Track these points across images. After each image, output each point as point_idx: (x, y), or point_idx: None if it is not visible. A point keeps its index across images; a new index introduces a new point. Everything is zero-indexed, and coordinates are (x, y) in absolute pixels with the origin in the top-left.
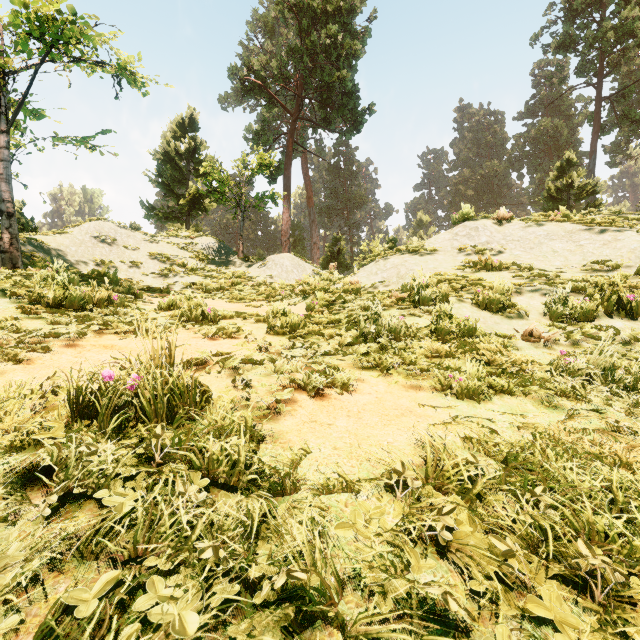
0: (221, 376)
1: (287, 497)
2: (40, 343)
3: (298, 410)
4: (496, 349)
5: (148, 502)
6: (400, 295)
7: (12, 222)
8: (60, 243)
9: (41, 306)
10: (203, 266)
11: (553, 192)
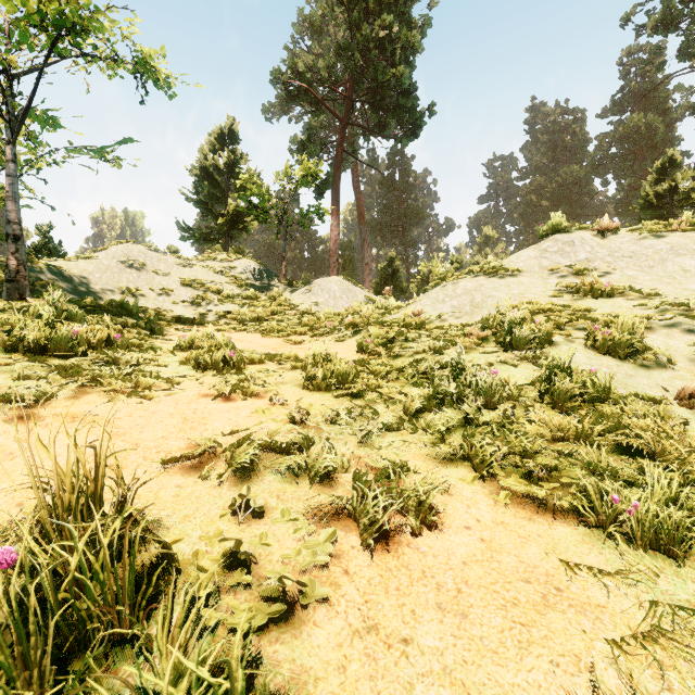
0: (220, 484)
1: None
2: None
3: (342, 586)
4: (658, 429)
5: None
6: (482, 332)
7: (19, 246)
8: (83, 269)
9: (18, 352)
10: (240, 292)
11: (652, 198)
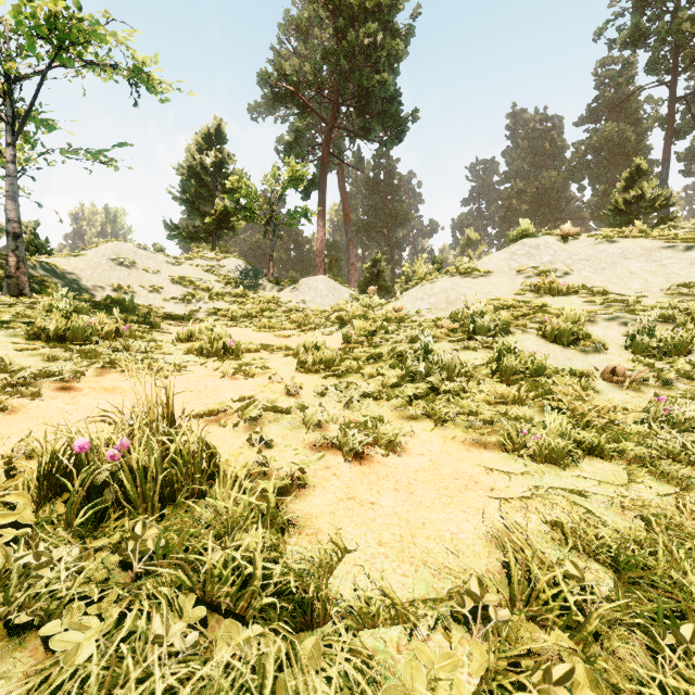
0: (238, 430)
1: (313, 632)
2: (29, 386)
3: (331, 480)
4: (575, 394)
5: (102, 662)
6: (451, 325)
7: (19, 244)
8: (74, 266)
9: (40, 339)
10: (229, 290)
11: (620, 205)
